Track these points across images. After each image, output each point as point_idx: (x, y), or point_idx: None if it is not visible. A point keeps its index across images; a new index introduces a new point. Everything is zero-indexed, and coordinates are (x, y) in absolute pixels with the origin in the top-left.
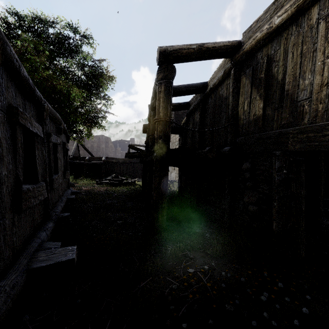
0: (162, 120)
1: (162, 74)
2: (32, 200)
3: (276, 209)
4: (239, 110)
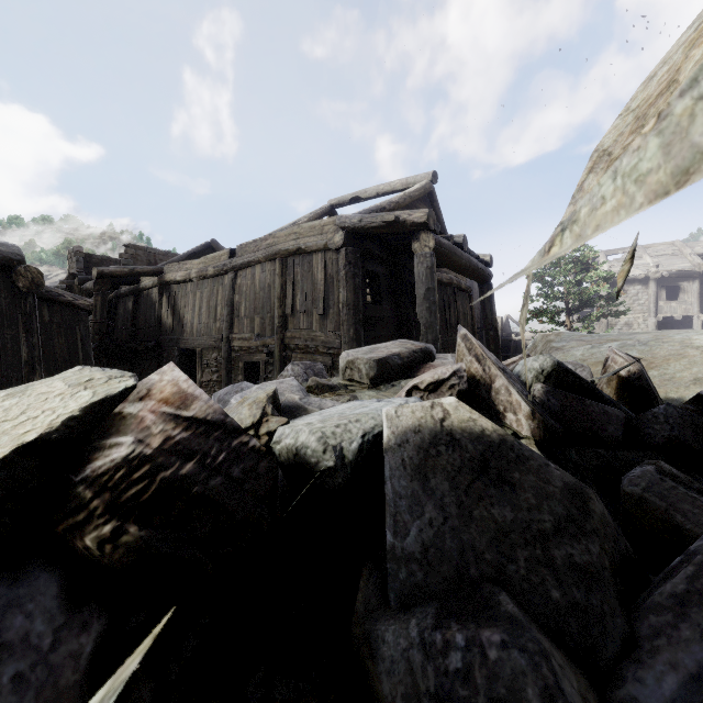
0: (99, 322)
1: (99, 286)
2: None
3: None
4: (163, 317)
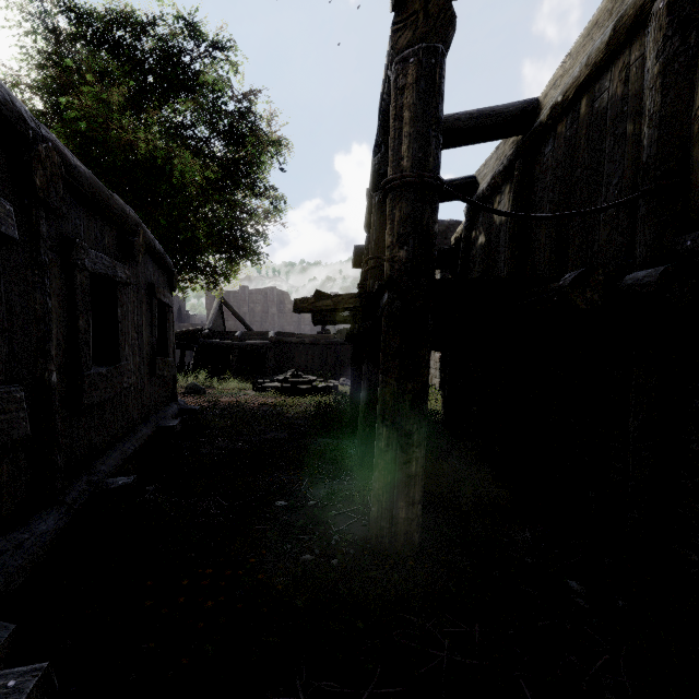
0: (408, 181)
1: (409, 33)
2: None
3: None
4: (698, 129)
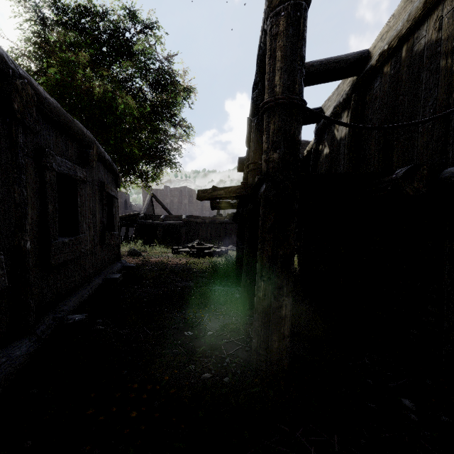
0: (280, 102)
1: None
2: None
3: None
4: None
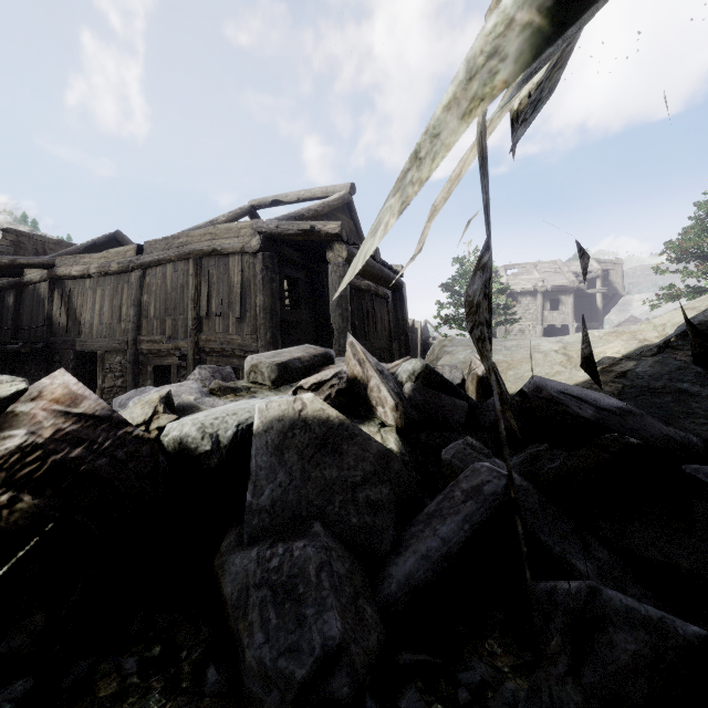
0: None
1: None
2: None
3: None
4: (54, 315)
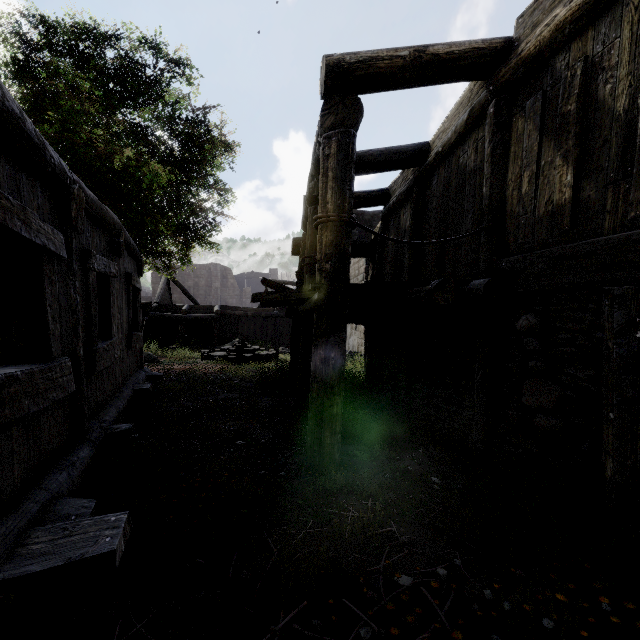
0: (331, 220)
1: (333, 117)
2: (26, 401)
3: (616, 429)
4: (509, 194)
